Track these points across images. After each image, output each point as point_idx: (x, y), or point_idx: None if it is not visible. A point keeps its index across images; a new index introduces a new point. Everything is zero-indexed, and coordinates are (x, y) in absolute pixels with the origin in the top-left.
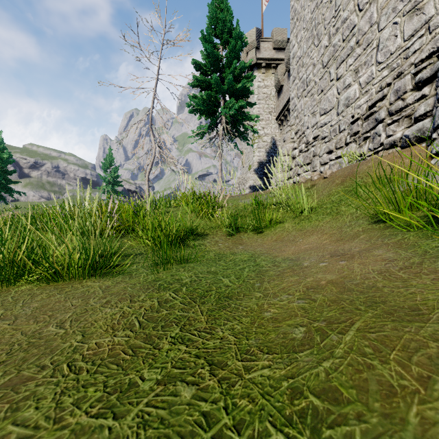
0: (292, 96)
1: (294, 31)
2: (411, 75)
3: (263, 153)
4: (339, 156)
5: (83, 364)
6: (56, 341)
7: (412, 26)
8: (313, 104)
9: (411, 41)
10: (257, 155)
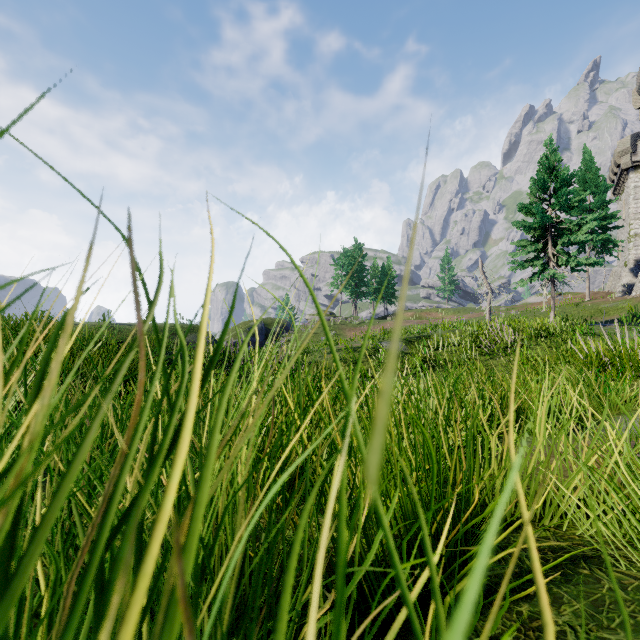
0: None
1: None
2: None
3: None
4: None
5: None
6: None
7: None
8: None
9: None
10: (633, 253)
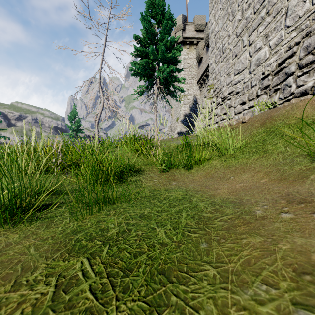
0: (211, 62)
1: (212, 12)
2: None
3: (187, 108)
4: (252, 106)
5: None
6: None
7: None
8: (228, 67)
9: None
10: (183, 109)
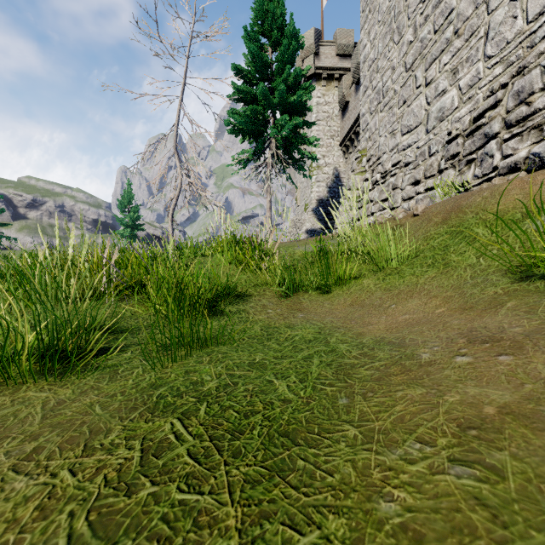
0: (363, 112)
1: (366, 27)
2: (540, 69)
3: (323, 189)
4: (430, 188)
5: None
6: None
7: (541, 0)
8: (392, 120)
9: (540, 22)
10: (316, 190)
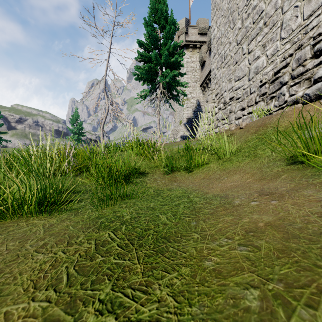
0: (213, 67)
1: (214, 19)
2: (310, 46)
3: (190, 112)
4: (250, 112)
5: None
6: None
7: (310, 8)
8: (229, 73)
9: (310, 20)
10: (186, 113)
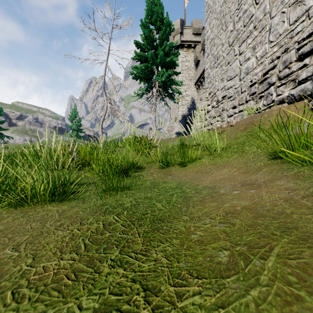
0: (206, 67)
1: (208, 20)
2: (295, 50)
3: (185, 109)
4: (241, 110)
5: (27, 291)
6: (8, 265)
7: (296, 14)
8: (222, 73)
9: (295, 25)
10: (181, 110)
